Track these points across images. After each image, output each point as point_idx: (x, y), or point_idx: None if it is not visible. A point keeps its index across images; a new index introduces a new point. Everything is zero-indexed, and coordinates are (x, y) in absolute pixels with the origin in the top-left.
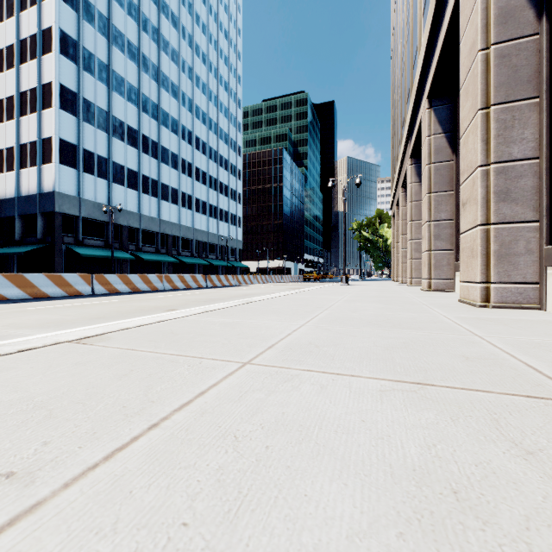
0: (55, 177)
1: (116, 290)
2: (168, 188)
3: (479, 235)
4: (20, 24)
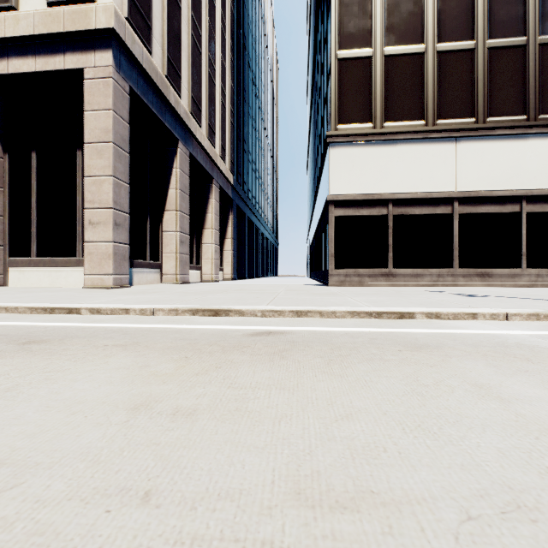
0: None
1: None
2: None
3: None
4: None
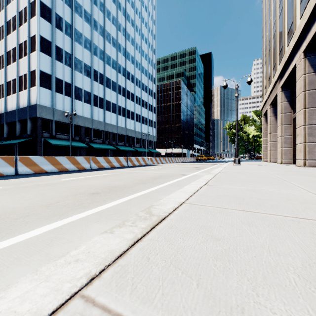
0: (37, 95)
1: (43, 170)
2: (110, 103)
3: None
4: (19, 2)
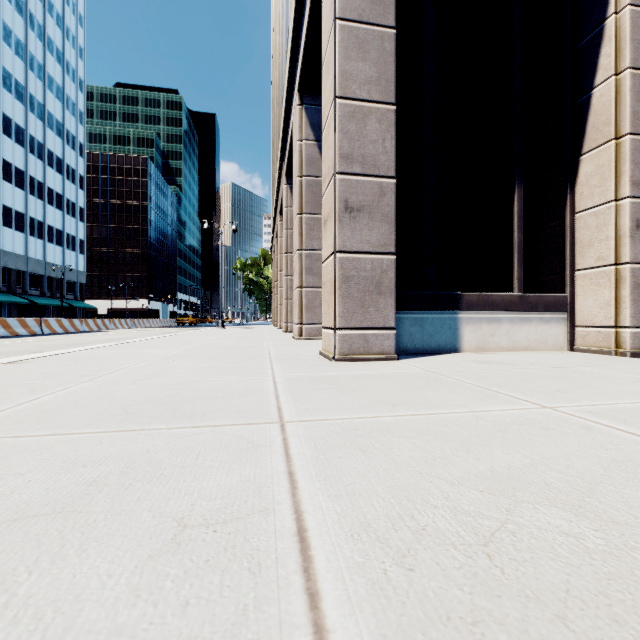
0: None
1: None
2: None
3: (297, 294)
4: None
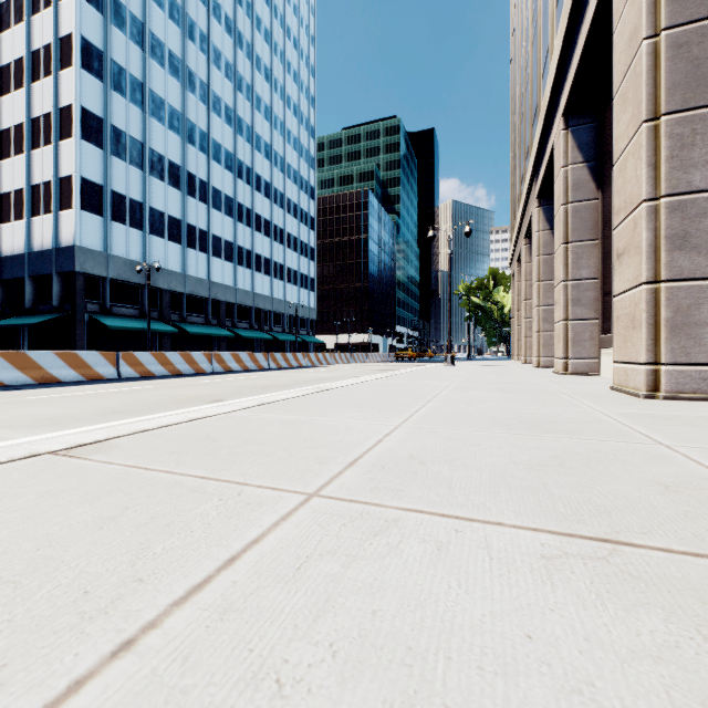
0: (76, 227)
1: (150, 372)
2: (221, 241)
3: (643, 298)
4: (31, 31)
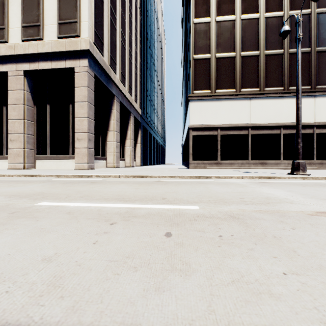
0: None
1: None
2: None
3: (23, 151)
4: None
